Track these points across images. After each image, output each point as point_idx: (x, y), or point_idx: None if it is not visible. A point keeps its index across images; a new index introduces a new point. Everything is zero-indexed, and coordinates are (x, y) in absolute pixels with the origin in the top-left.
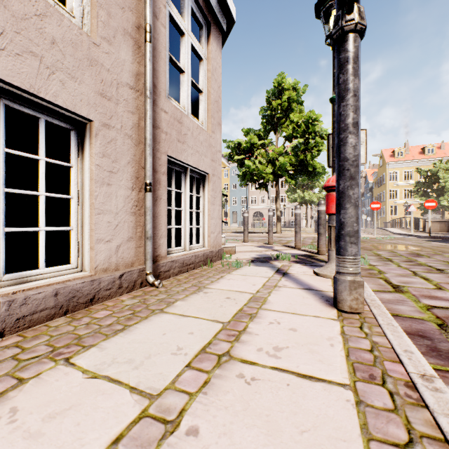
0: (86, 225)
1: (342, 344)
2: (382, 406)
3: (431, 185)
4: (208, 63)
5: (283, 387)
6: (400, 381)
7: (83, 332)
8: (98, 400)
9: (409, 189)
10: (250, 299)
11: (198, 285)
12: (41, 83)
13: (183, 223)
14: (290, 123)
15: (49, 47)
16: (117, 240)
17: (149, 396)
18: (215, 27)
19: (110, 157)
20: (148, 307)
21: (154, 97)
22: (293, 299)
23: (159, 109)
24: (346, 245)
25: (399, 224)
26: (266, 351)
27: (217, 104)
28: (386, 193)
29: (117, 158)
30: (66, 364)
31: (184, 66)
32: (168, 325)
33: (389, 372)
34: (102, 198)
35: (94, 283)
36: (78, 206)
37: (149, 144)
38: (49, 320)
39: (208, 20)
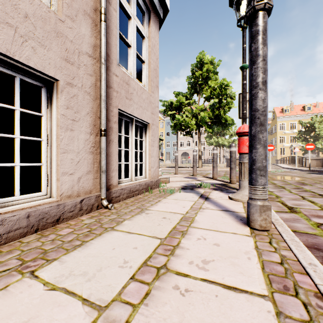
0: (54, 161)
1: (257, 258)
2: (299, 317)
3: (310, 133)
4: (149, 41)
5: (213, 298)
6: (310, 292)
7: (48, 247)
8: (54, 312)
9: (293, 136)
10: (181, 218)
11: (141, 208)
12: (15, 48)
13: (130, 160)
14: (208, 87)
15: (22, 20)
16: (78, 173)
17: (98, 308)
18: (154, 14)
19: (73, 109)
20: (102, 226)
21: (108, 64)
22: (214, 218)
23: (112, 73)
24: (257, 177)
25: (287, 161)
26: (196, 264)
27: (155, 71)
28: (277, 139)
29: (78, 110)
30: (31, 276)
31: (131, 42)
32: (117, 241)
33: (300, 284)
34: (66, 141)
35: (59, 207)
36: (48, 147)
37: (103, 100)
38: (22, 237)
39: (148, 8)
